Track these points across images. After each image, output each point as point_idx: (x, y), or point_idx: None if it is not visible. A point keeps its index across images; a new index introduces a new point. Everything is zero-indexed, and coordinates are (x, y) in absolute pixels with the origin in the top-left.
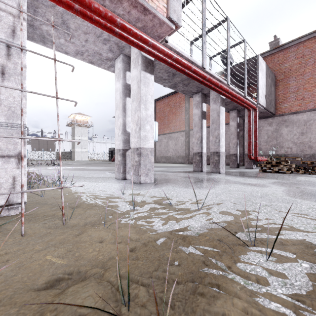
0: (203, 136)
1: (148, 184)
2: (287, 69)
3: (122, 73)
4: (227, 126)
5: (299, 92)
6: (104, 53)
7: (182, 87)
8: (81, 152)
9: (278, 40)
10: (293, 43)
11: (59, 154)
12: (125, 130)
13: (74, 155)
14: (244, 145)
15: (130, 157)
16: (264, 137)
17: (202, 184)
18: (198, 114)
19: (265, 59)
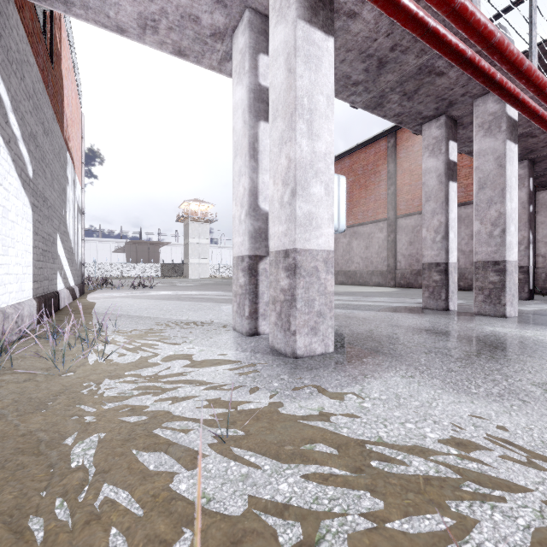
0: (451, 223)
1: (318, 360)
2: None
3: (247, 58)
4: None
5: None
6: (204, 14)
7: (397, 104)
8: (198, 265)
9: None
10: None
11: (165, 267)
12: (255, 207)
13: (187, 269)
14: (535, 246)
15: (268, 277)
16: None
17: (505, 371)
18: (438, 170)
19: None
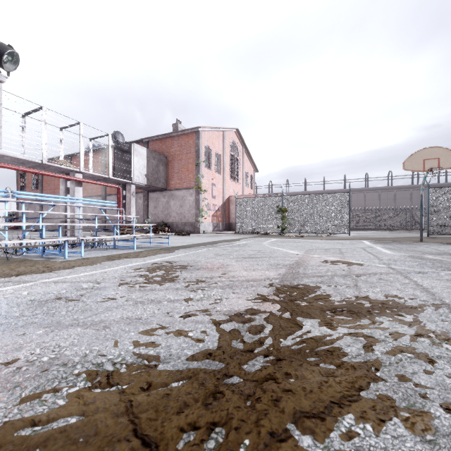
0: (69, 208)
1: None
2: (173, 153)
3: None
4: (137, 195)
5: (180, 173)
6: None
7: (42, 169)
8: None
9: (177, 124)
10: (174, 134)
11: None
12: None
13: None
14: (148, 214)
15: None
16: (161, 207)
17: None
18: (63, 190)
19: (161, 141)
